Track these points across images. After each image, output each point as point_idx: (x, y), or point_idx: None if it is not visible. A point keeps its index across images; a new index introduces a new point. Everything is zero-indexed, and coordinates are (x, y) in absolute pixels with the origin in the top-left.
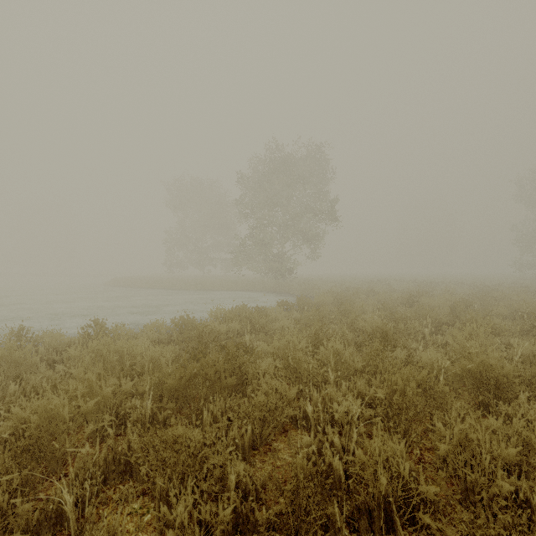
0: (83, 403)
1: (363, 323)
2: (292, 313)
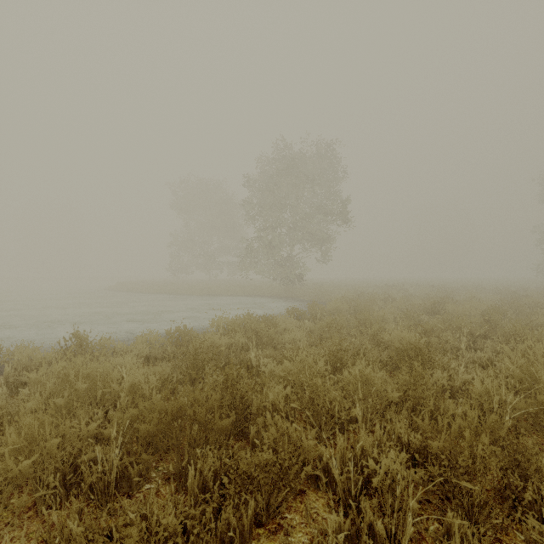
0: (13, 465)
1: (388, 337)
2: (304, 322)
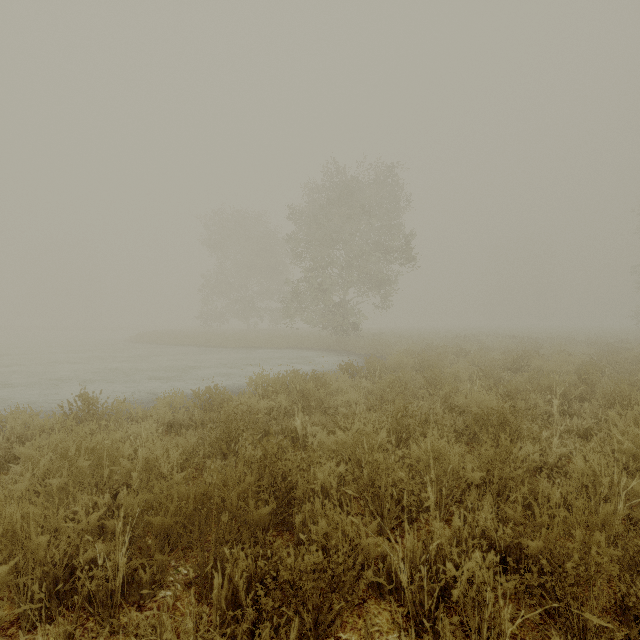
0: None
1: (464, 400)
2: (360, 381)
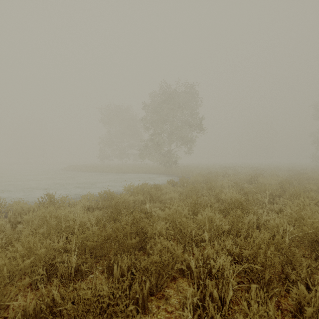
0: (21, 262)
1: (224, 196)
2: (177, 188)
